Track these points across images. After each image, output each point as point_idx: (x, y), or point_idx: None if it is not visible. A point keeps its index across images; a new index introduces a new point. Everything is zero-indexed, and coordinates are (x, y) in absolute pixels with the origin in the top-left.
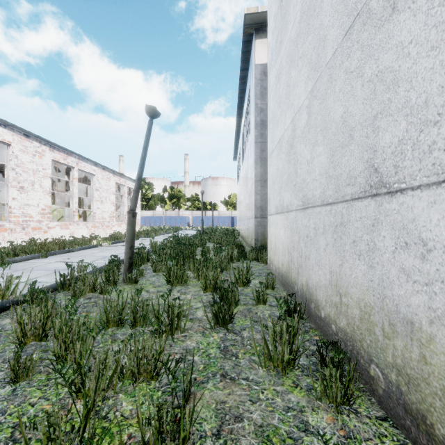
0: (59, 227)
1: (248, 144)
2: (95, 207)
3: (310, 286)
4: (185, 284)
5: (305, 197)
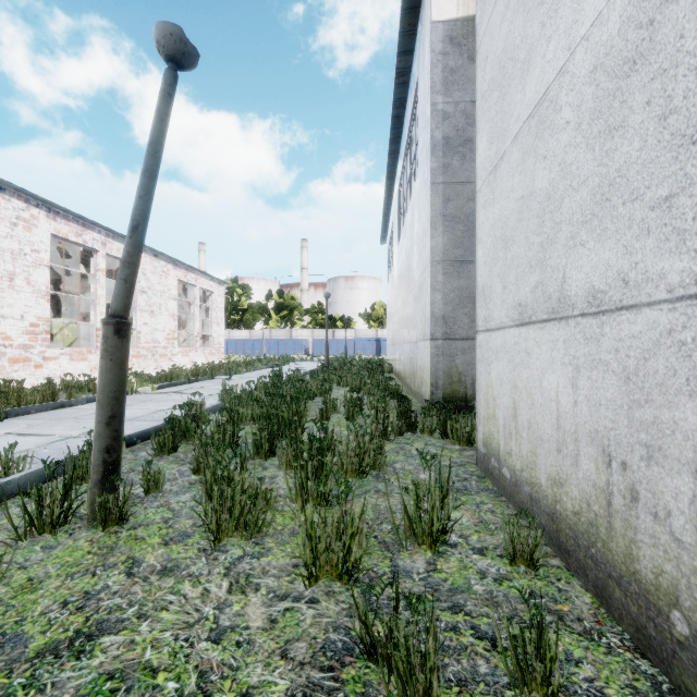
0: (67, 356)
1: (413, 197)
2: (139, 322)
3: None
4: (257, 530)
5: None
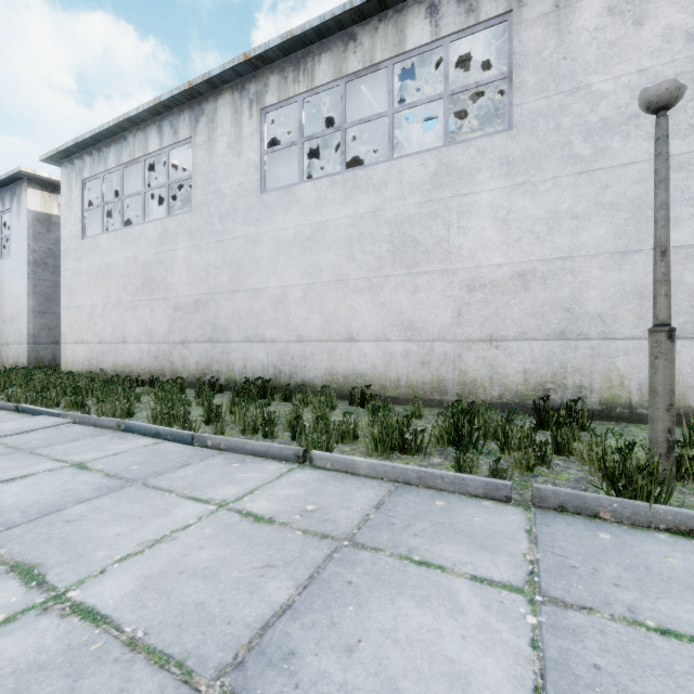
0: None
1: (1, 265)
2: None
3: (104, 370)
4: None
5: (101, 339)
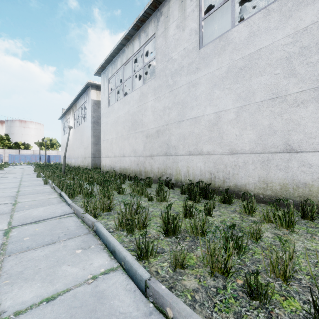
0: None
1: (84, 125)
2: None
3: (116, 170)
4: None
5: (115, 155)
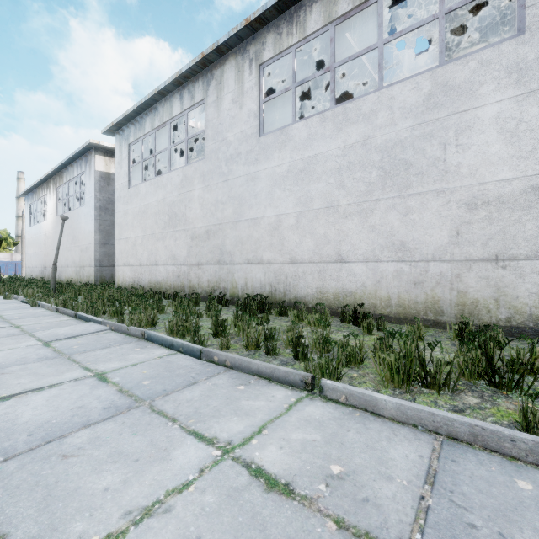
0: None
1: (80, 211)
2: None
3: (143, 286)
4: None
5: (141, 263)
